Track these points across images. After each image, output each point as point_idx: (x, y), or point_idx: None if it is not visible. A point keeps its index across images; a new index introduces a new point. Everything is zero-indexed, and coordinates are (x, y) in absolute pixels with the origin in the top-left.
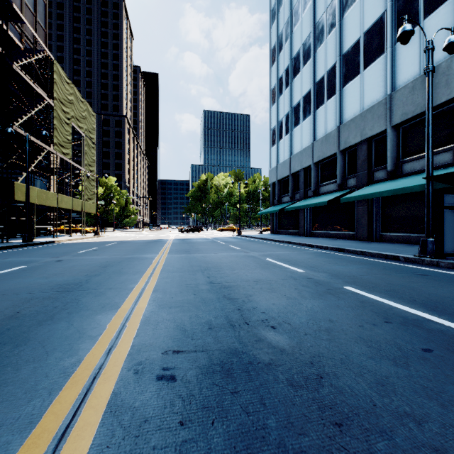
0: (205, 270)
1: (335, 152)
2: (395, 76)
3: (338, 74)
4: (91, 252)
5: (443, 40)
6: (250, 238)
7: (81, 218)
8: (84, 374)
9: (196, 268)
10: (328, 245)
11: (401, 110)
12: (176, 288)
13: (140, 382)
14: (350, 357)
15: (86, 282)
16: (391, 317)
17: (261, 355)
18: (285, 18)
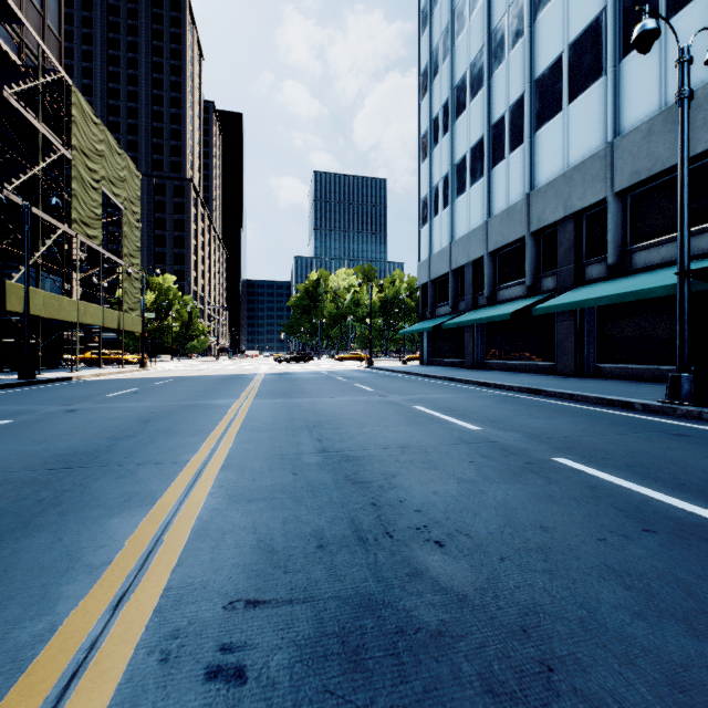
0: (314, 427)
1: (523, 235)
2: (620, 112)
3: (527, 112)
4: (127, 396)
5: (698, 53)
6: (387, 372)
7: (118, 339)
8: (54, 666)
9: (300, 424)
10: (514, 384)
11: (630, 167)
12: (264, 461)
13: (168, 687)
14: (597, 614)
15: (108, 451)
16: (653, 520)
17: (421, 611)
18: (443, 23)
